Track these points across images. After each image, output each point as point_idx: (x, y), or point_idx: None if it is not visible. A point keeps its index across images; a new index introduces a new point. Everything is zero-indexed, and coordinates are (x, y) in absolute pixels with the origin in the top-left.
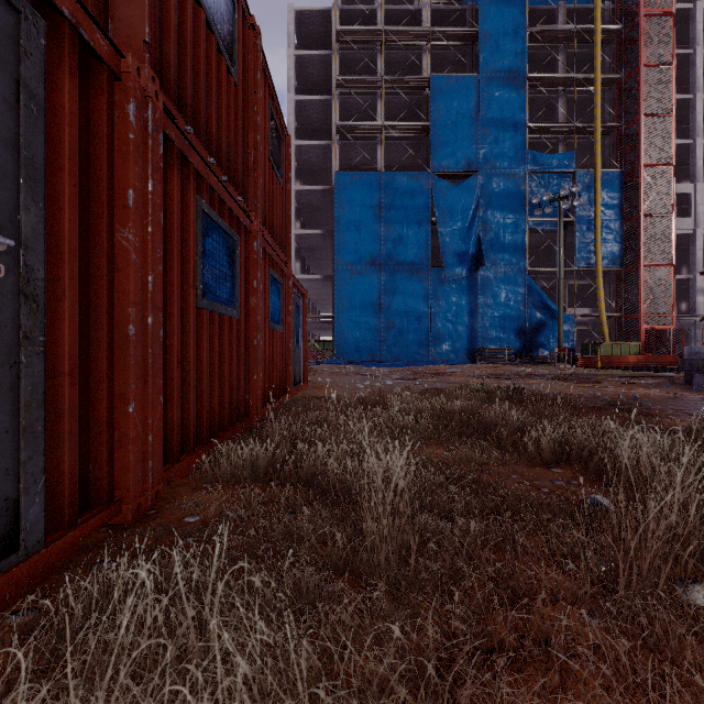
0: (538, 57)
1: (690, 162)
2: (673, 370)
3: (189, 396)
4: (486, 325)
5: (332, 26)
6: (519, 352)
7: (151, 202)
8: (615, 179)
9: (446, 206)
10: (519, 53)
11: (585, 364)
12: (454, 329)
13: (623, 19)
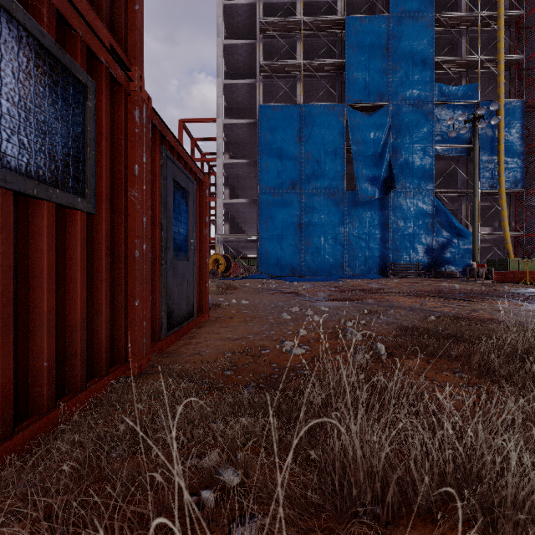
0: (442, 1)
1: None
2: None
3: None
4: (396, 242)
5: None
6: (427, 267)
7: None
8: (517, 108)
9: (359, 134)
10: None
11: (499, 279)
12: (367, 246)
13: None
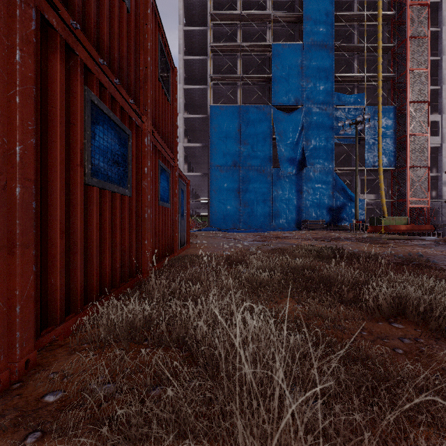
0: (341, 32)
1: (438, 100)
2: (430, 234)
3: (76, 262)
4: (308, 205)
5: (208, 11)
6: (329, 223)
7: (18, 73)
8: (391, 111)
9: (281, 128)
10: (329, 29)
11: (373, 231)
12: (287, 208)
13: (396, 7)
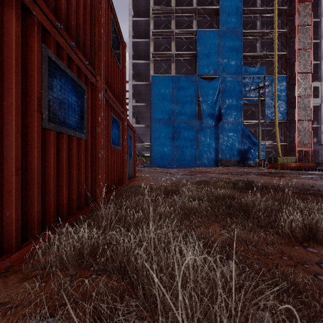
0: (247, 22)
1: (318, 72)
2: (313, 170)
3: (33, 195)
4: (223, 148)
5: (150, 6)
6: (239, 161)
7: None
8: (284, 80)
9: (204, 92)
10: (239, 19)
11: (271, 167)
12: (208, 150)
13: (287, 4)
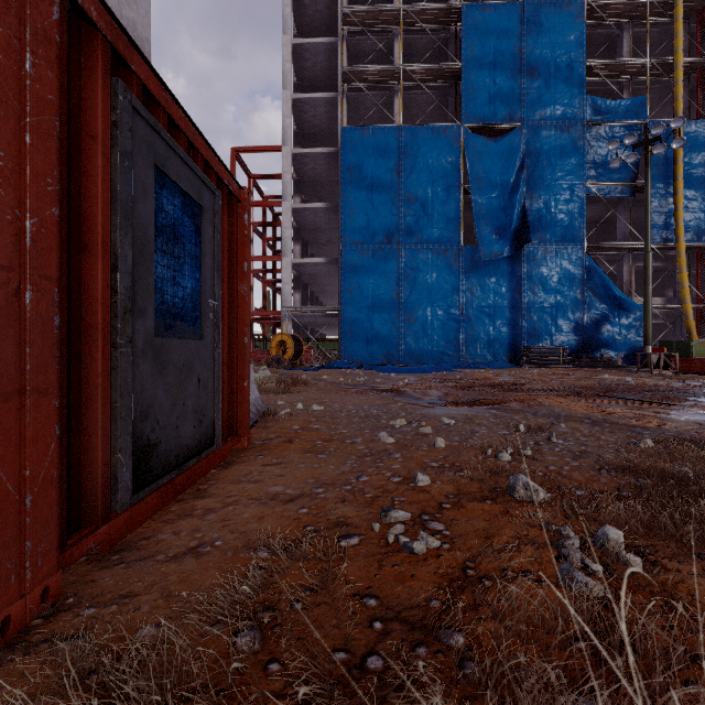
0: None
1: None
2: None
3: None
4: (533, 318)
5: None
6: (575, 353)
7: None
8: (700, 131)
9: (481, 167)
10: None
11: (682, 369)
12: (492, 323)
13: None
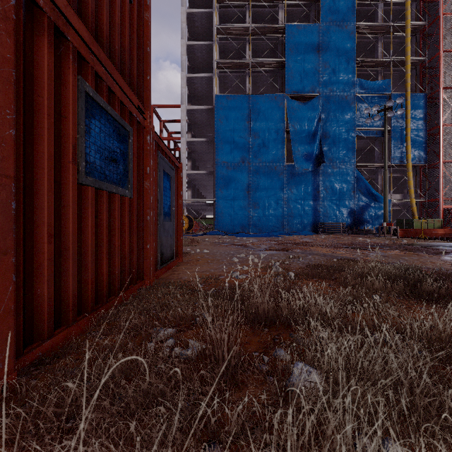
0: (362, 12)
1: None
2: None
3: None
4: (326, 206)
5: None
6: (350, 226)
7: None
8: (421, 99)
9: (296, 119)
10: (350, 7)
11: (405, 235)
12: (302, 209)
13: None
